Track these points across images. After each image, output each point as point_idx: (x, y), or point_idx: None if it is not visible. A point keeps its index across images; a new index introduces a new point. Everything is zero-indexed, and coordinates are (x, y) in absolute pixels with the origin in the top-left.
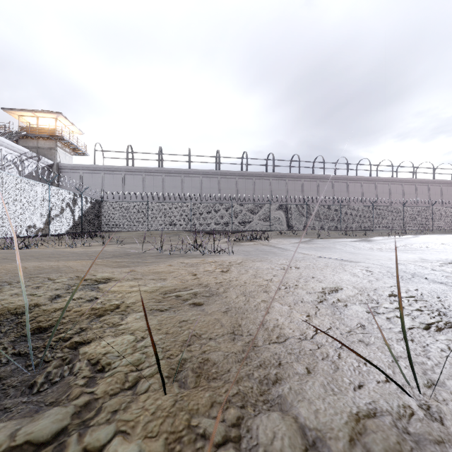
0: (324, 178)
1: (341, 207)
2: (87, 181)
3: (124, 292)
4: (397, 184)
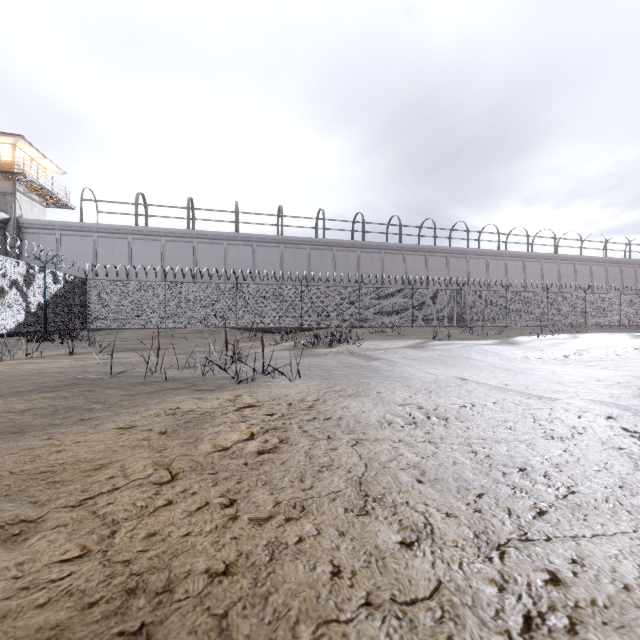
0: (435, 251)
1: (462, 293)
2: (68, 248)
3: None
4: (535, 262)
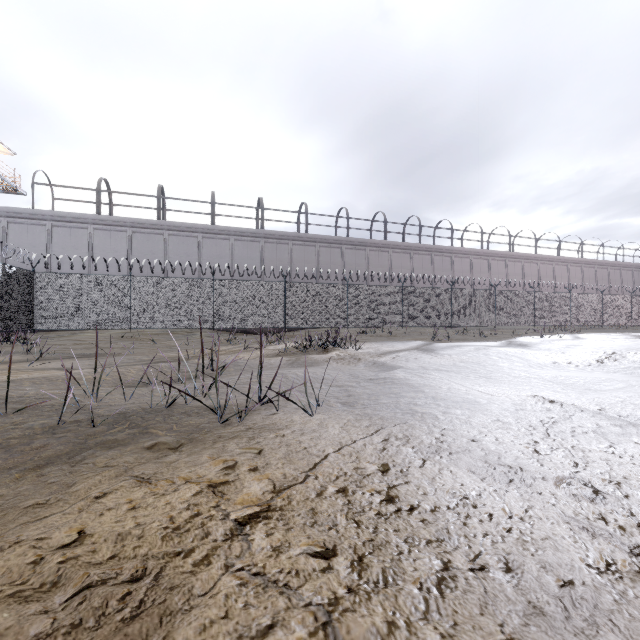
0: (421, 249)
1: (452, 292)
2: (16, 237)
3: None
4: (516, 262)
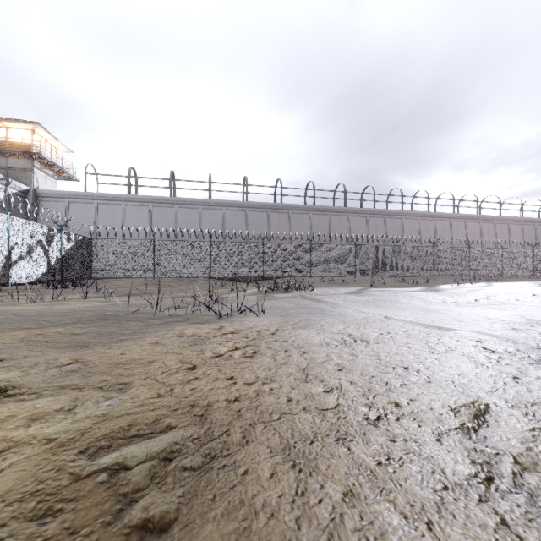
0: (375, 213)
1: (396, 249)
2: (75, 212)
3: None
4: (460, 221)
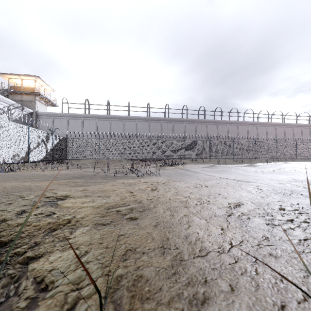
0: (222, 122)
1: (233, 143)
2: (57, 124)
3: (76, 207)
4: (272, 127)
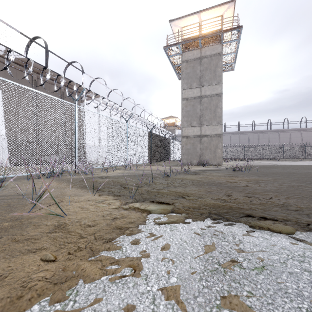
0: (306, 129)
1: (305, 147)
2: None
3: None
4: None
